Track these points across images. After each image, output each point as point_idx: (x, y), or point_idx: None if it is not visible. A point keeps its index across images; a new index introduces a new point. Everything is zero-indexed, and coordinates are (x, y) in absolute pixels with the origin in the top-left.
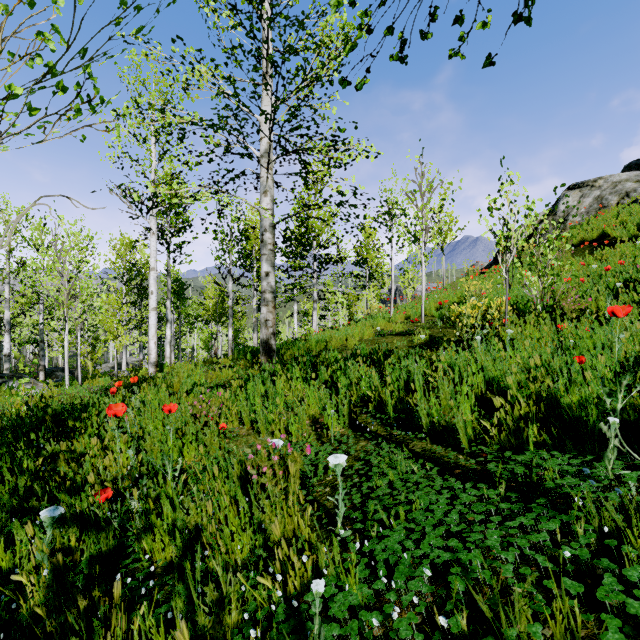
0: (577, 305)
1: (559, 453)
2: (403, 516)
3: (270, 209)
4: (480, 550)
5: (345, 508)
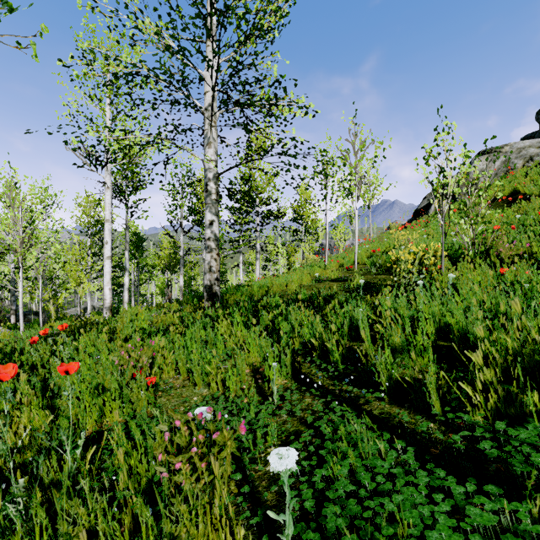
0: (513, 250)
1: None
2: None
3: (214, 160)
4: None
5: (293, 515)
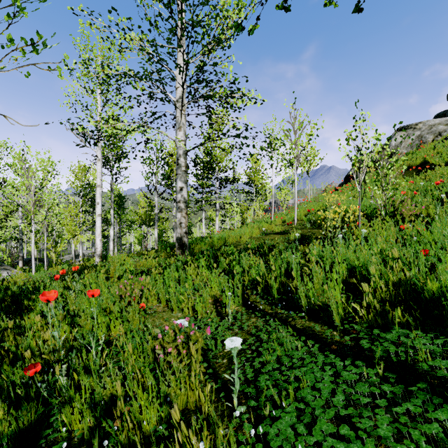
0: (413, 211)
1: (422, 333)
2: (292, 395)
3: (183, 140)
4: (373, 442)
5: (240, 382)
